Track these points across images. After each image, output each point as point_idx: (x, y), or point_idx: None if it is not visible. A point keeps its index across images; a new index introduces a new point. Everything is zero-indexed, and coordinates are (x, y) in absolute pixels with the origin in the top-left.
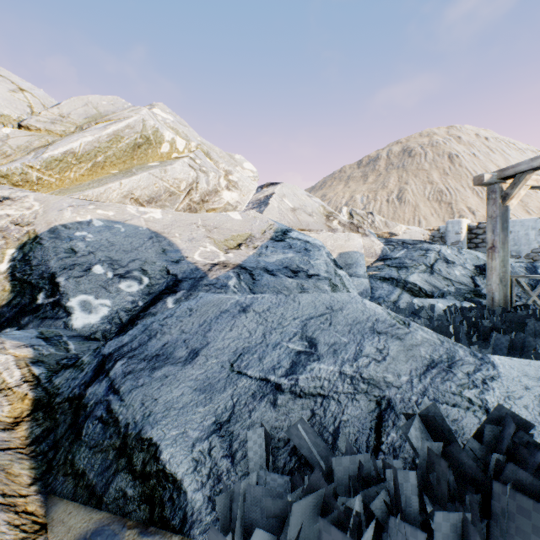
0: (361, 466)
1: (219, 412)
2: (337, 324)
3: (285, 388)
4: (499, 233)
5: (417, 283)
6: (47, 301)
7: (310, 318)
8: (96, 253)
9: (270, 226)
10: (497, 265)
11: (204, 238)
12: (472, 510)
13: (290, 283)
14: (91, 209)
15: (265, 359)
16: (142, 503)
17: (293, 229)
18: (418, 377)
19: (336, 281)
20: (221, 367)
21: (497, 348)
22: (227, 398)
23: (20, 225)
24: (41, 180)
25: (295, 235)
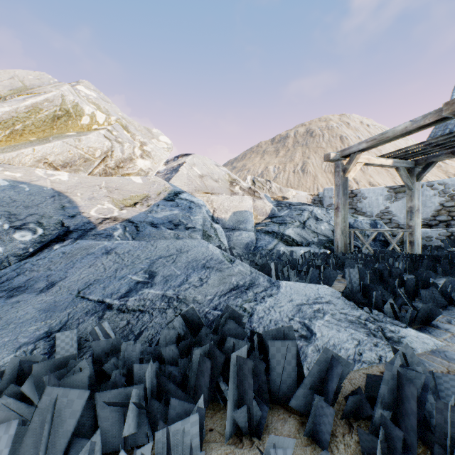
0: (111, 345)
1: (54, 325)
2: (178, 262)
3: (115, 307)
4: (341, 197)
5: (291, 235)
6: None
7: (159, 258)
8: None
9: (166, 189)
10: (340, 221)
11: (104, 197)
12: (181, 368)
13: (169, 233)
14: None
15: (108, 288)
16: None
17: (185, 192)
18: (220, 296)
19: (210, 232)
20: (69, 294)
21: (312, 279)
22: (64, 315)
23: None
24: None
25: (184, 196)
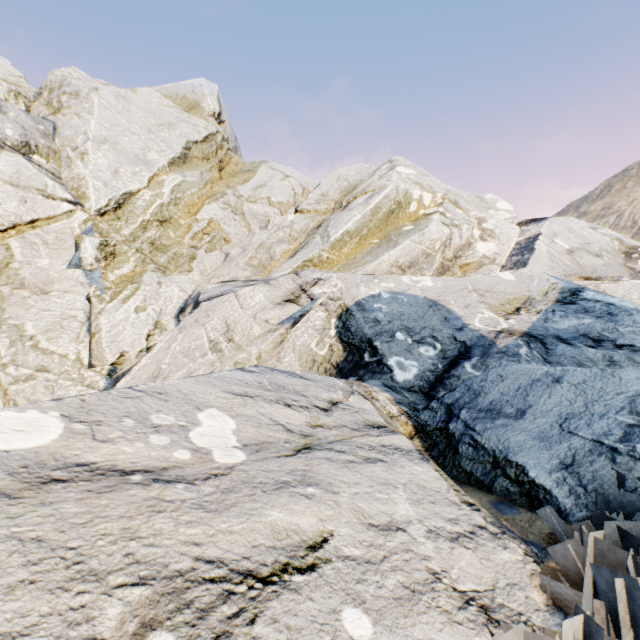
0: None
1: (561, 457)
2: None
3: (622, 451)
4: None
5: None
6: (372, 360)
7: (637, 395)
8: (393, 322)
9: (552, 285)
10: None
11: (478, 304)
12: None
13: (593, 353)
14: (376, 283)
15: (593, 426)
16: (522, 496)
17: (584, 288)
18: None
19: None
20: (550, 426)
21: None
22: (564, 449)
23: (333, 300)
24: (328, 259)
25: (590, 296)
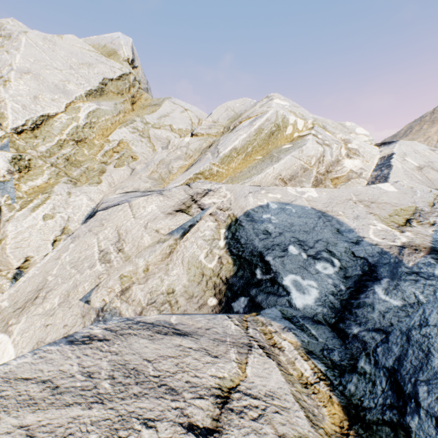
0: None
1: None
2: None
3: None
4: None
5: None
6: (265, 277)
7: None
8: (284, 234)
9: (437, 197)
10: None
11: (367, 215)
12: None
13: None
14: (263, 194)
15: None
16: None
17: None
18: None
19: None
20: None
21: None
22: None
23: (223, 210)
24: (218, 172)
25: None
